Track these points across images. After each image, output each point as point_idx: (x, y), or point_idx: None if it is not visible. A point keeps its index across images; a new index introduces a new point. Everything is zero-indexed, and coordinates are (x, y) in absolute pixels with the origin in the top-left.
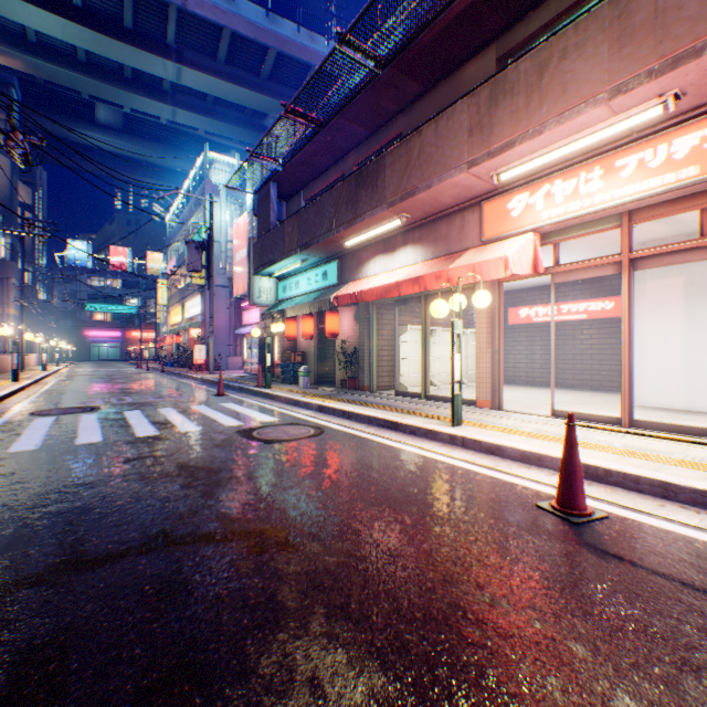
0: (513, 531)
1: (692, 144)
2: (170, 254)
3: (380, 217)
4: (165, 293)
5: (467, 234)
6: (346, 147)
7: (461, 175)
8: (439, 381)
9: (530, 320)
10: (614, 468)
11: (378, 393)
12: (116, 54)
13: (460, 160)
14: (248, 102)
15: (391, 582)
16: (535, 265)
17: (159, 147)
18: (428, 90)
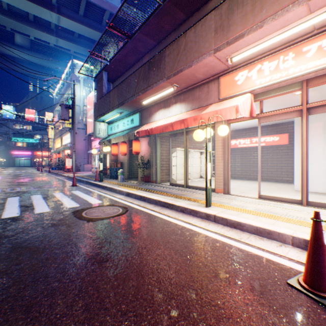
0: None
1: None
2: (55, 112)
3: (162, 86)
4: (52, 132)
5: (211, 96)
6: (143, 52)
7: (210, 57)
8: (192, 177)
9: (236, 146)
10: None
11: (160, 184)
12: (24, 6)
13: (209, 48)
14: (95, 37)
15: None
16: (251, 112)
17: (50, 59)
18: (188, 17)
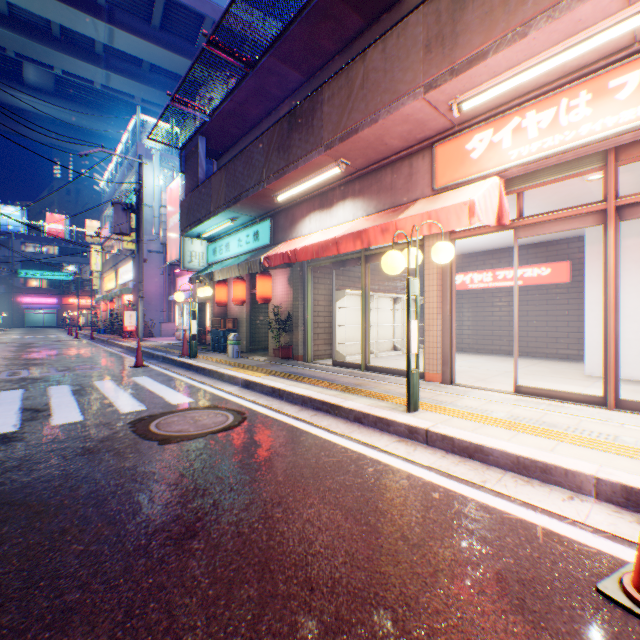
0: None
1: None
2: (105, 220)
3: (316, 163)
4: (99, 259)
5: (416, 183)
6: (279, 96)
7: (415, 102)
8: (376, 349)
9: (466, 287)
10: None
11: (313, 363)
12: (41, 8)
13: (414, 84)
14: (184, 70)
15: None
16: (499, 216)
17: (94, 113)
18: (369, 25)
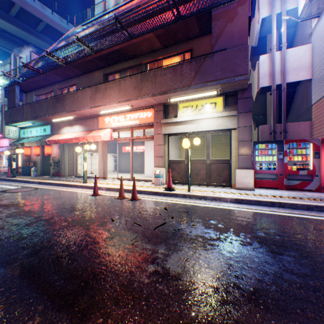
0: (78, 198)
1: (138, 115)
2: None
3: (65, 115)
4: None
5: (95, 125)
6: (54, 81)
7: (89, 109)
8: (96, 172)
9: (129, 151)
10: (112, 187)
11: (68, 177)
12: None
13: (88, 105)
14: (0, 24)
15: (44, 205)
16: (112, 137)
17: None
18: (85, 74)
